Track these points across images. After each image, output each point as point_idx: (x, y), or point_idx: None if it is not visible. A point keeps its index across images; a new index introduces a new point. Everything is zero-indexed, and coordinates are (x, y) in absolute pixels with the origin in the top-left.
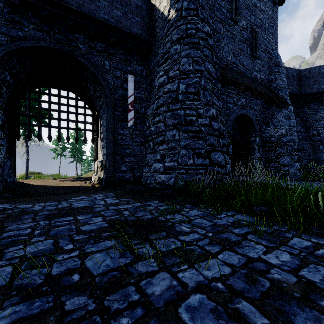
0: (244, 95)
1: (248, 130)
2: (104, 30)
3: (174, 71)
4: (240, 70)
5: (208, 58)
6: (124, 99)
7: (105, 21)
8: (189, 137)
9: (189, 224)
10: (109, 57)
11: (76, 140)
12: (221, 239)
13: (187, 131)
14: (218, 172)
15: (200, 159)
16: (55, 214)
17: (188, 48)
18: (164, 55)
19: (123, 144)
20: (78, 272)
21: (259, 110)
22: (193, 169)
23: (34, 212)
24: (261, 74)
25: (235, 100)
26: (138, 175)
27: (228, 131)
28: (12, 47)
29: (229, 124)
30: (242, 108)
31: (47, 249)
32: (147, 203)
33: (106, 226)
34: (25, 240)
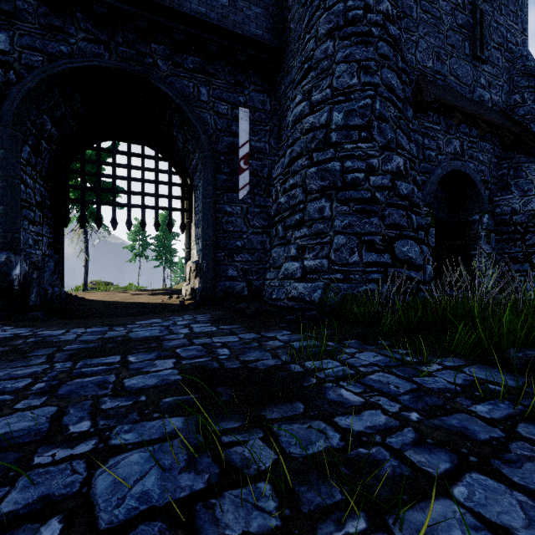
0: (458, 133)
1: (465, 202)
2: (198, 32)
3: (323, 90)
4: (451, 85)
5: (389, 62)
6: (234, 152)
7: (200, 17)
8: (350, 212)
9: (358, 385)
10: (207, 80)
11: (155, 227)
12: (447, 432)
13: (346, 200)
14: (409, 278)
15: (372, 254)
16: (93, 350)
17: (348, 45)
18: (304, 66)
19: (231, 230)
20: (63, 512)
21: (490, 162)
22: (359, 272)
23: (59, 344)
24: (494, 93)
25: (440, 143)
26: (257, 286)
27: (427, 203)
28: (50, 70)
29: (429, 189)
30: (454, 158)
31: (31, 431)
32: (268, 334)
33: (176, 379)
34: (5, 403)
